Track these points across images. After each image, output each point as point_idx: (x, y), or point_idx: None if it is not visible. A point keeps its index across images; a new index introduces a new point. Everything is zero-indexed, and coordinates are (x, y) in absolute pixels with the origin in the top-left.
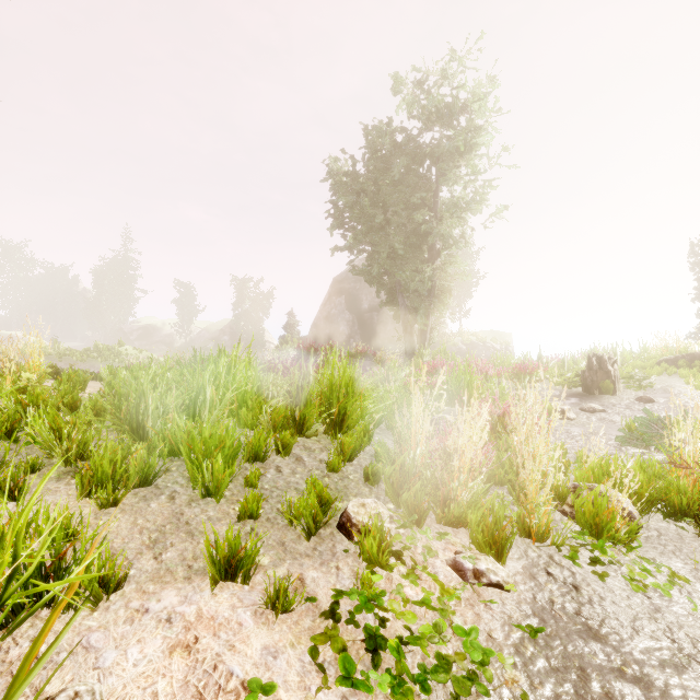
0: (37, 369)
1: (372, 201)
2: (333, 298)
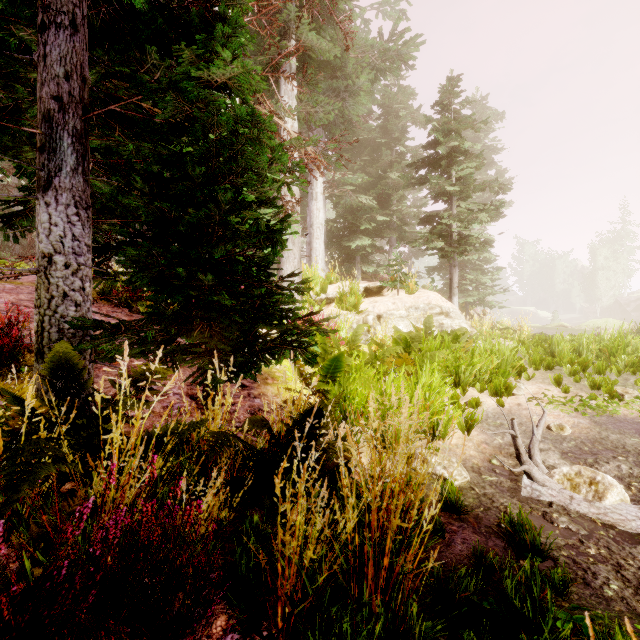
0: (527, 333)
1: None
2: None
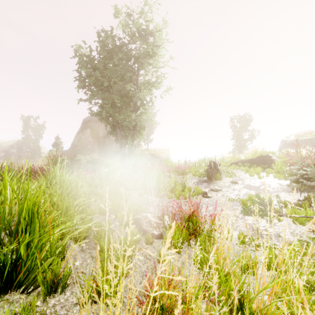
0: None
1: (102, 74)
2: (83, 130)
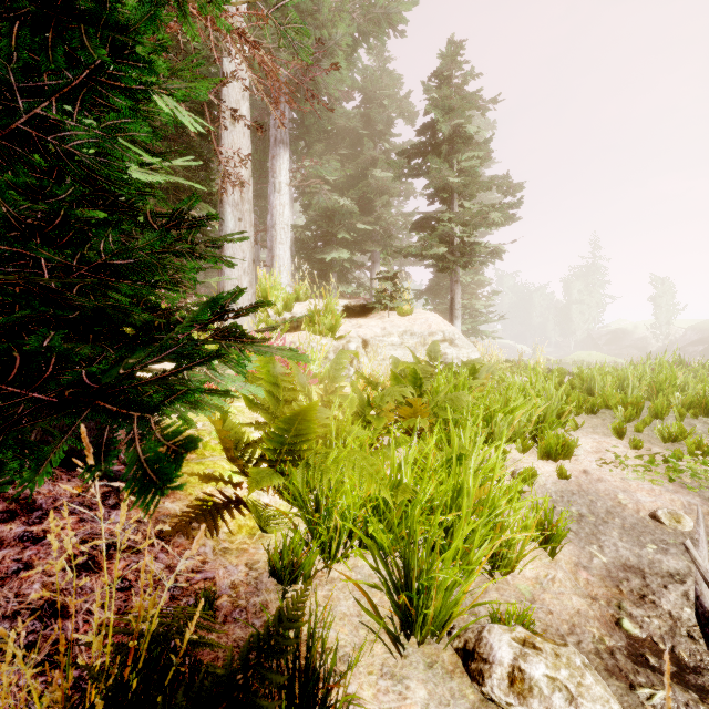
0: (542, 366)
1: None
2: None
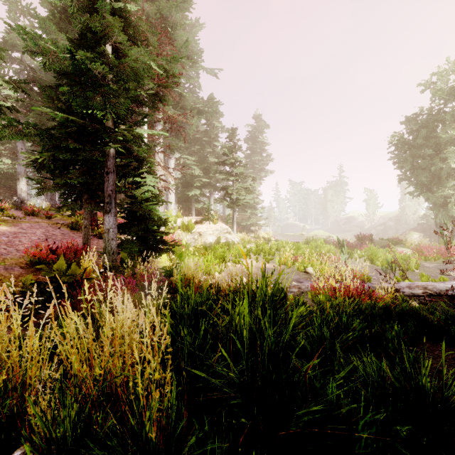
0: (262, 241)
1: (412, 155)
2: None
